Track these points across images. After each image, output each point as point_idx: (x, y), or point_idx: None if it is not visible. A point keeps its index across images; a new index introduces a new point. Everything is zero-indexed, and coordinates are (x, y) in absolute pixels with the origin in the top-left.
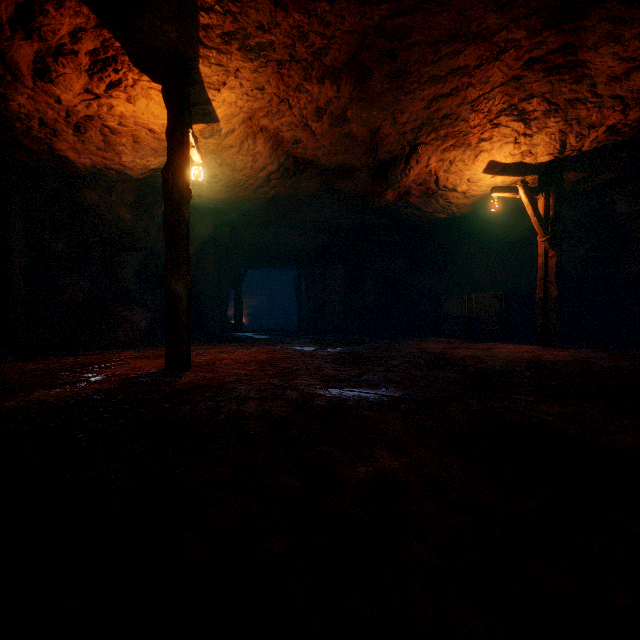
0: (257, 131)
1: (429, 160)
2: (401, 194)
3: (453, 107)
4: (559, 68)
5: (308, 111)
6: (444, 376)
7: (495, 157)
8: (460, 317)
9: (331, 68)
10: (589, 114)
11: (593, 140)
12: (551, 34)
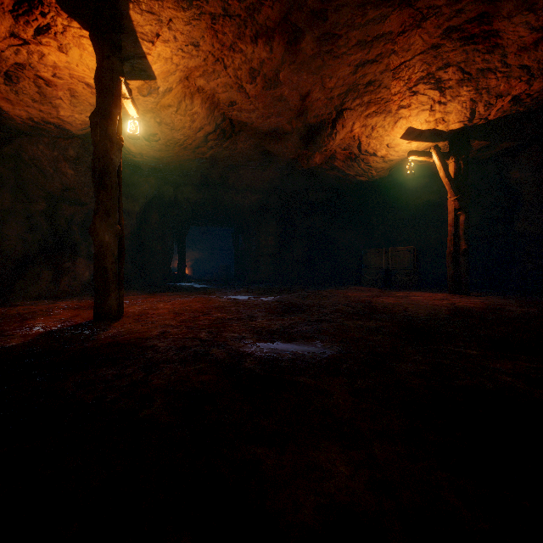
0: (194, 91)
1: (353, 125)
2: (327, 158)
3: (377, 74)
4: (474, 38)
5: (242, 72)
6: (377, 326)
7: (412, 124)
8: (378, 268)
9: (264, 27)
10: (498, 84)
11: (499, 109)
12: (470, 2)
